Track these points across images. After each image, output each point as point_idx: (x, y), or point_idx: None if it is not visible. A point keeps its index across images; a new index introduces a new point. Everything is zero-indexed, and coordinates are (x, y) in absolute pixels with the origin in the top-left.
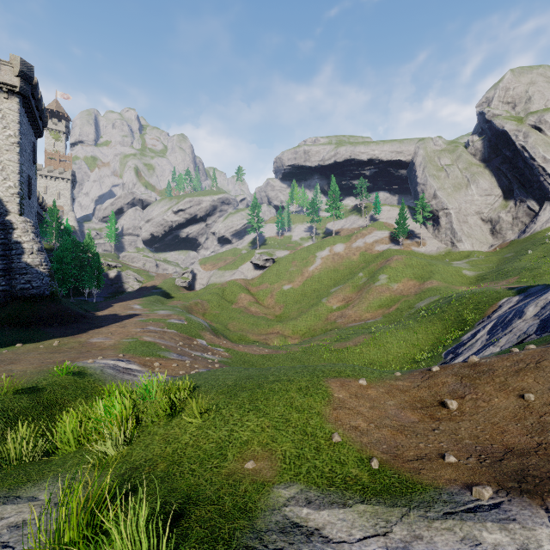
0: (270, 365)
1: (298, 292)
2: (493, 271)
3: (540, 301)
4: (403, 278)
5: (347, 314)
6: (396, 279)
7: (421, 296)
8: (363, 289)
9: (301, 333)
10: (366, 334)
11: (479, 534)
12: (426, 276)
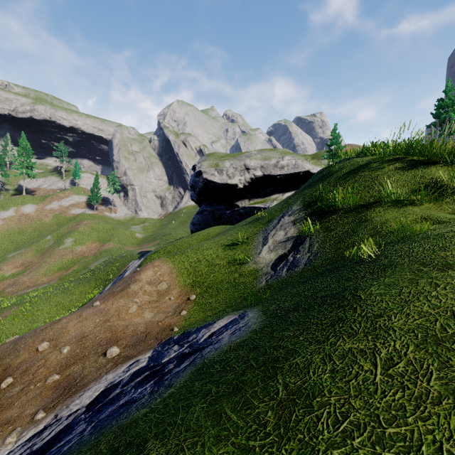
0: None
1: None
2: (152, 235)
3: (132, 267)
4: (88, 241)
5: (21, 280)
6: (82, 242)
7: (98, 256)
8: (46, 252)
9: None
10: (20, 305)
11: None
12: (108, 239)
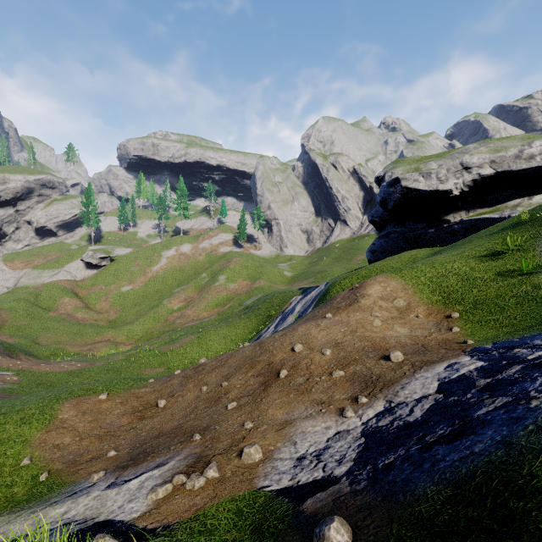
0: (76, 382)
1: (139, 294)
2: (303, 273)
3: (304, 300)
4: (239, 279)
5: (186, 314)
6: (233, 279)
7: (250, 294)
8: (204, 289)
9: (136, 338)
10: (194, 334)
11: (52, 512)
12: (257, 276)
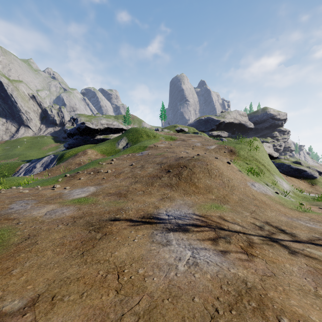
0: None
1: None
2: (3, 155)
3: (41, 162)
4: None
5: None
6: None
7: None
8: None
9: None
10: None
11: None
12: None
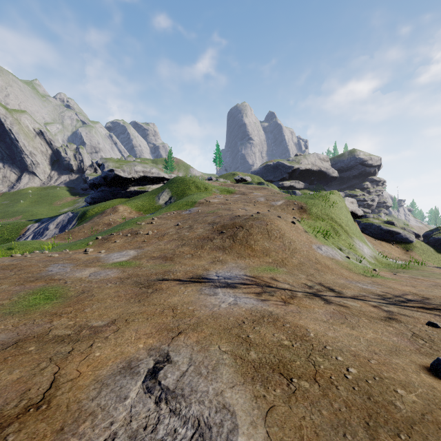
0: None
1: None
2: (0, 213)
3: (55, 222)
4: None
5: None
6: None
7: None
8: None
9: None
10: None
11: None
12: None
